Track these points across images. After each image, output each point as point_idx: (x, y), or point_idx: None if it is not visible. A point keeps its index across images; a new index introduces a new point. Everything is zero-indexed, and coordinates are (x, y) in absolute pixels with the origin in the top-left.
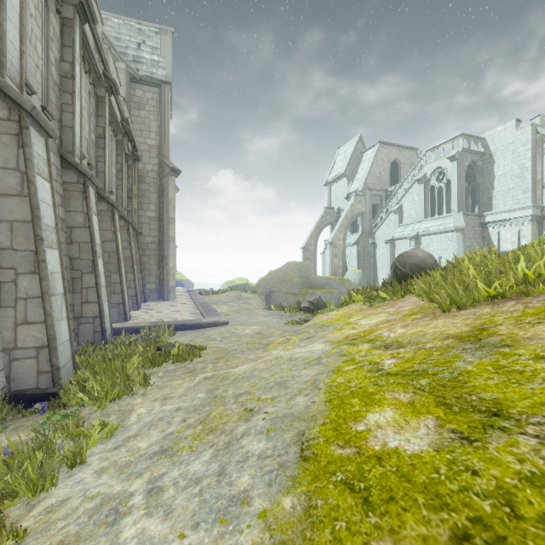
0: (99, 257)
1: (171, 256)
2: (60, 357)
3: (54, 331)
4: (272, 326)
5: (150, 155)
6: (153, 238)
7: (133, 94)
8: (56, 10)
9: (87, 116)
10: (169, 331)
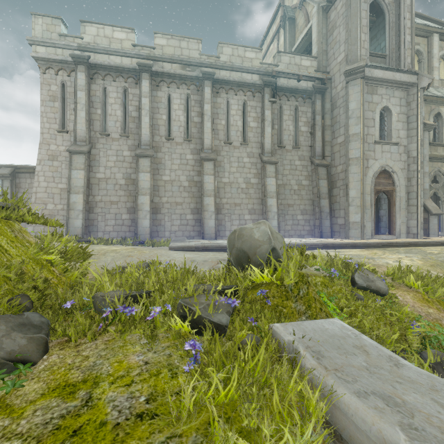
0: (144, 195)
1: (353, 183)
2: (71, 231)
3: (67, 222)
4: (117, 252)
5: (340, 73)
6: (342, 166)
7: (328, 24)
8: (136, 84)
9: (184, 112)
10: (151, 243)
